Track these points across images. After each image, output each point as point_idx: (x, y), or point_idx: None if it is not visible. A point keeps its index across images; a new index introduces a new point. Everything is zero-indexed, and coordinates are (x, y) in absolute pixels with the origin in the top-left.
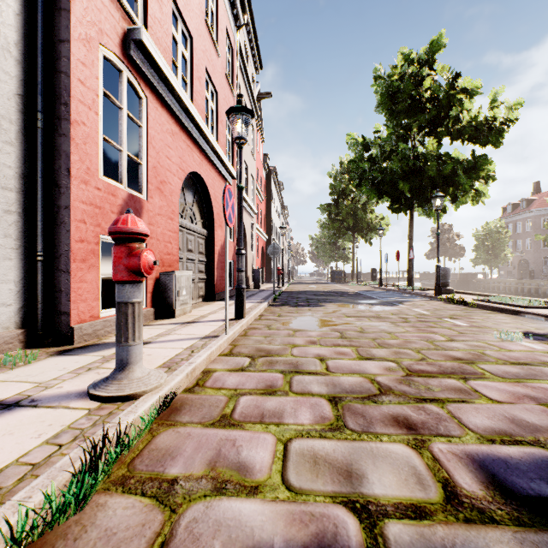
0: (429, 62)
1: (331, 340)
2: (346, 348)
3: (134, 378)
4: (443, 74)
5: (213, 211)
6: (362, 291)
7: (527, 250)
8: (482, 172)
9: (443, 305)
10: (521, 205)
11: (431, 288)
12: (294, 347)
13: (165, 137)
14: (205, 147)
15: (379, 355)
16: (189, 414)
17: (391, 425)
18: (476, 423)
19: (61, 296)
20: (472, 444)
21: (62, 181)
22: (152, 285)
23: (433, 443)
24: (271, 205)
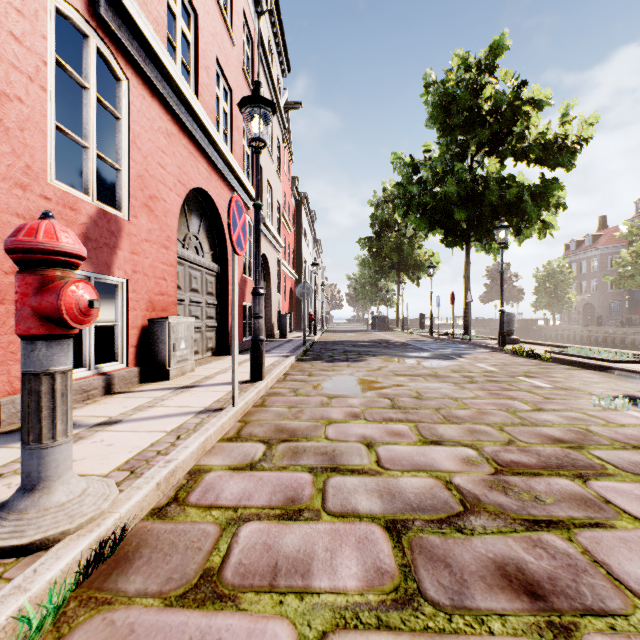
0: (489, 67)
1: (380, 411)
2: (401, 424)
3: (51, 505)
4: (506, 81)
5: (226, 241)
6: (410, 341)
7: (593, 293)
8: (552, 199)
9: (511, 358)
10: (586, 241)
11: (492, 338)
12: (330, 423)
13: (157, 137)
14: (214, 158)
15: (449, 436)
16: (145, 572)
17: (500, 588)
18: (638, 576)
19: None
20: None
21: None
22: (137, 336)
23: (586, 634)
24: (301, 237)
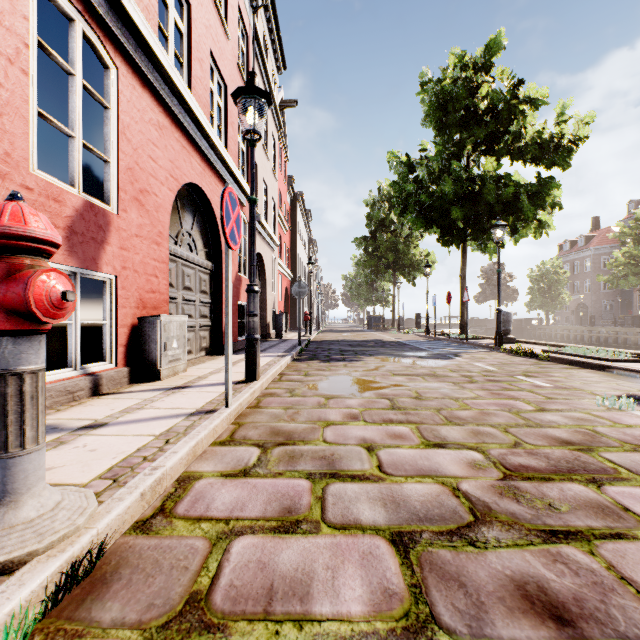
0: (486, 66)
1: (379, 412)
2: (402, 425)
3: (18, 521)
4: (503, 79)
5: (221, 238)
6: (407, 340)
7: (586, 293)
8: (548, 198)
9: (509, 358)
10: (580, 242)
11: (488, 337)
12: (328, 425)
13: (148, 129)
14: (208, 152)
15: (453, 439)
16: (123, 597)
17: (522, 612)
18: None
19: None
20: None
21: None
22: (126, 335)
23: None
24: (296, 237)
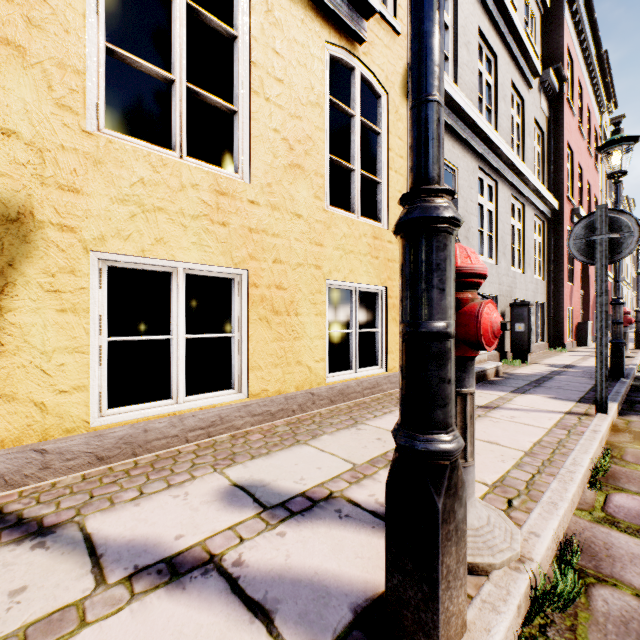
0: None
1: None
2: None
3: (628, 353)
4: None
5: (589, 277)
6: None
7: None
8: None
9: None
10: None
11: None
12: None
13: None
14: None
15: None
16: None
17: None
18: None
19: (559, 332)
20: None
21: (559, 289)
22: (574, 329)
23: None
24: None
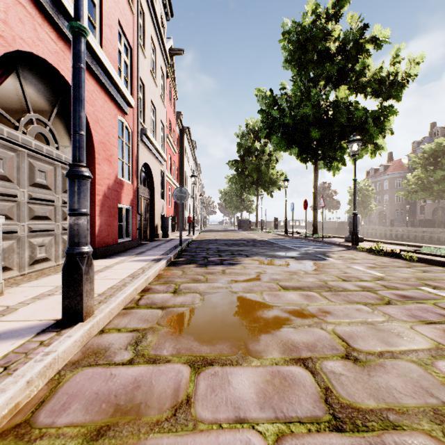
0: (336, 15)
1: None
2: None
3: None
4: (352, 23)
5: (92, 137)
6: (272, 239)
7: (385, 204)
8: (387, 123)
9: (375, 257)
10: (380, 169)
11: (335, 236)
12: None
13: None
14: (67, 31)
15: None
16: None
17: None
18: None
19: None
20: None
21: None
22: None
23: None
24: (184, 158)
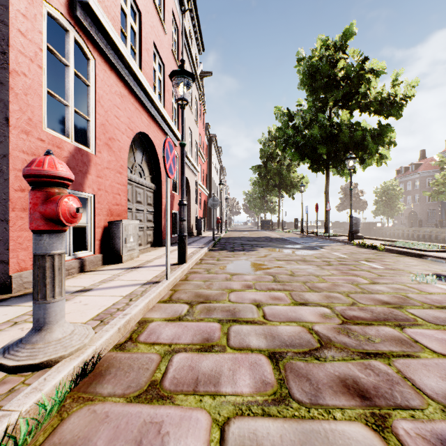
0: (342, 47)
1: (266, 284)
2: (280, 292)
3: (52, 339)
4: (354, 57)
5: (160, 168)
6: (287, 237)
7: (416, 204)
8: (386, 139)
9: (357, 249)
10: (411, 168)
11: (344, 235)
12: (232, 291)
13: (114, 98)
14: (152, 111)
15: (312, 300)
16: (113, 382)
17: (341, 393)
18: (432, 386)
19: None
20: (439, 421)
21: None
22: (101, 233)
23: (395, 420)
24: (211, 165)
